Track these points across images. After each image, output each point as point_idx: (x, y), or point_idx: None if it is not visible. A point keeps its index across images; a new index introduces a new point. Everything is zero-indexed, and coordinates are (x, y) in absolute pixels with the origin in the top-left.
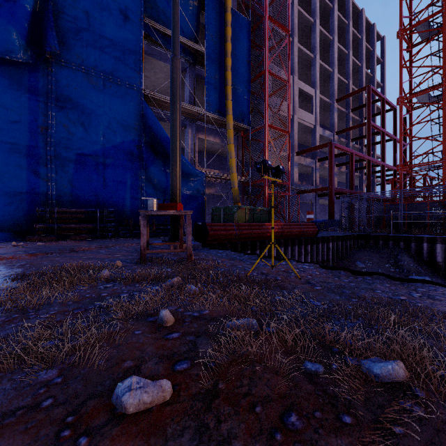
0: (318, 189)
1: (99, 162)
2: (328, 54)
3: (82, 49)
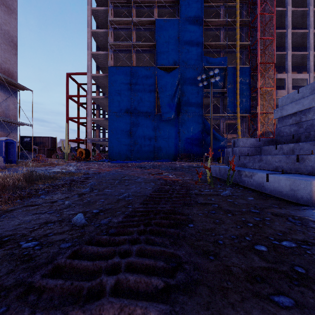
0: None
1: (191, 139)
2: None
3: (186, 108)
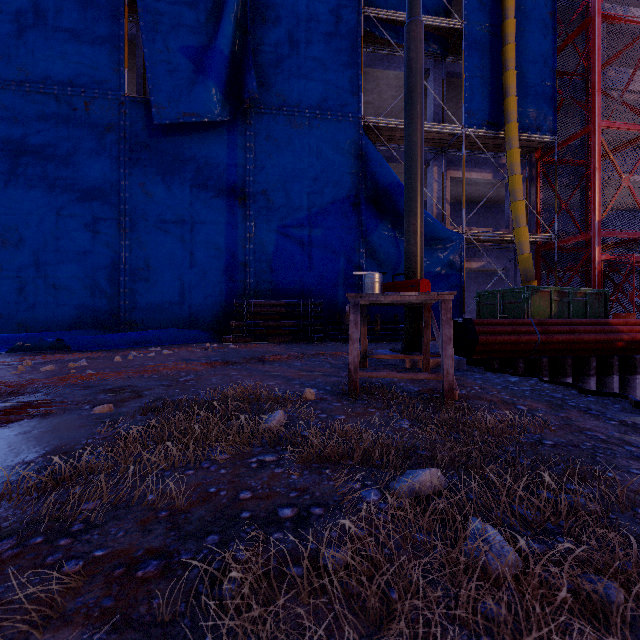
0: None
1: (303, 235)
2: None
3: (283, 85)
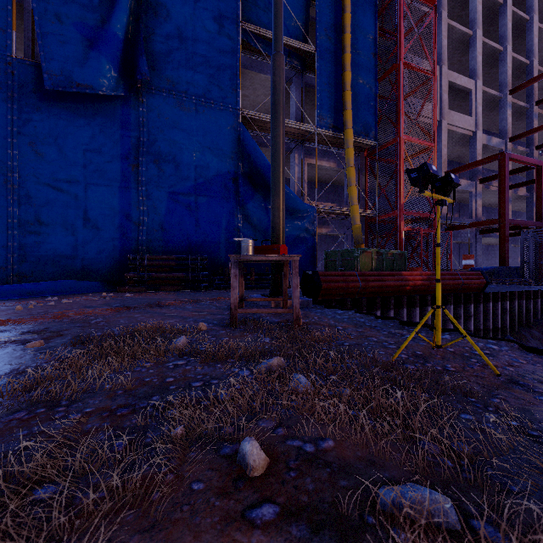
0: (480, 223)
1: (191, 201)
2: (496, 26)
3: (174, 72)
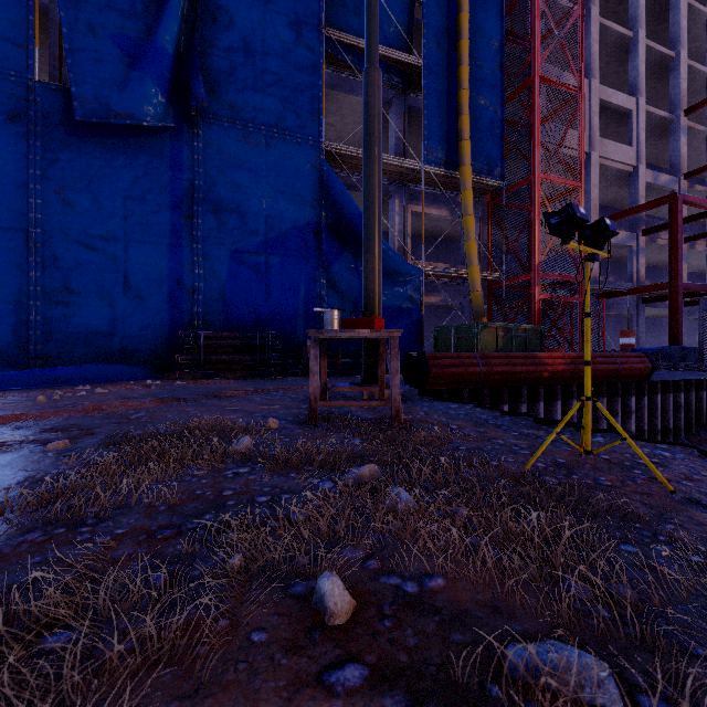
0: (644, 289)
1: (260, 262)
2: (665, 24)
3: (238, 96)
